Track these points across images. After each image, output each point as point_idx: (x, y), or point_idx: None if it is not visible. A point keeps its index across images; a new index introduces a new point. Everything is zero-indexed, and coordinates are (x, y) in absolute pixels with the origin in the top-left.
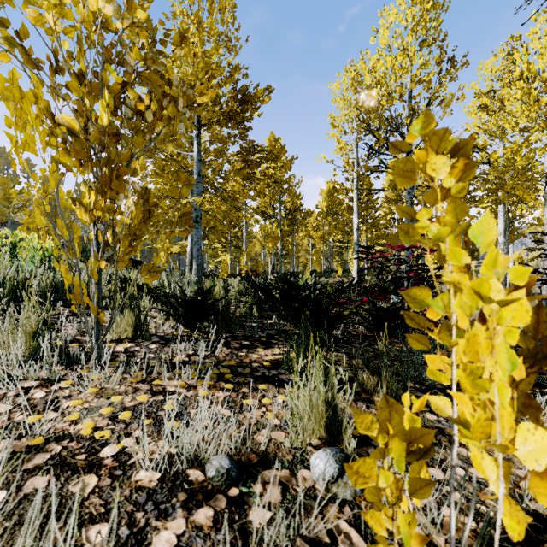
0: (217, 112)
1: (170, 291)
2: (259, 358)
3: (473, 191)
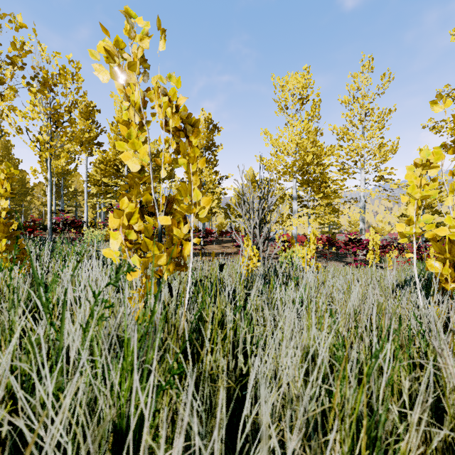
0: None
1: None
2: None
3: None
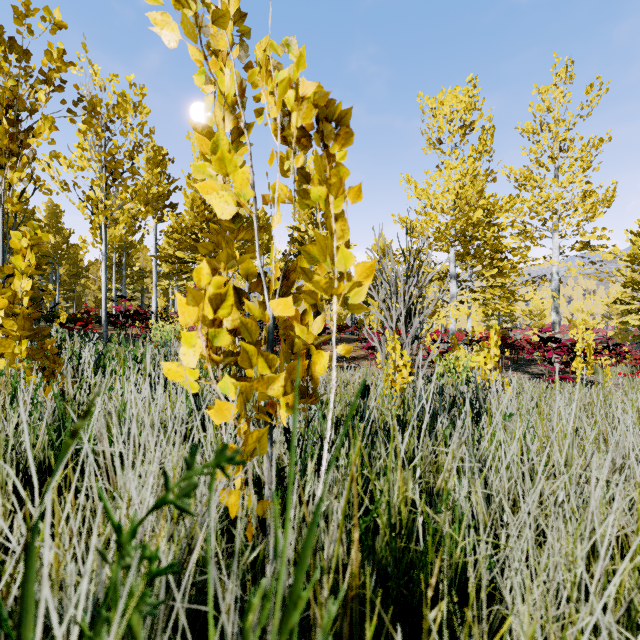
0: None
1: None
2: None
3: None
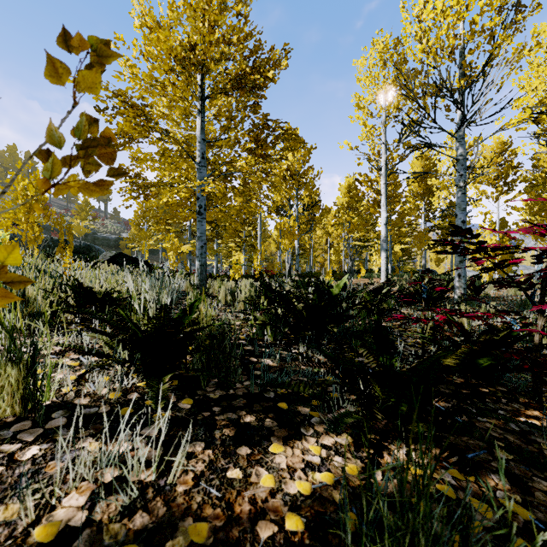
0: (224, 80)
1: (161, 298)
2: (274, 490)
3: (512, 183)
